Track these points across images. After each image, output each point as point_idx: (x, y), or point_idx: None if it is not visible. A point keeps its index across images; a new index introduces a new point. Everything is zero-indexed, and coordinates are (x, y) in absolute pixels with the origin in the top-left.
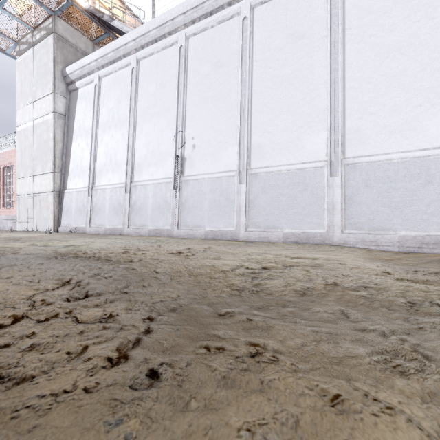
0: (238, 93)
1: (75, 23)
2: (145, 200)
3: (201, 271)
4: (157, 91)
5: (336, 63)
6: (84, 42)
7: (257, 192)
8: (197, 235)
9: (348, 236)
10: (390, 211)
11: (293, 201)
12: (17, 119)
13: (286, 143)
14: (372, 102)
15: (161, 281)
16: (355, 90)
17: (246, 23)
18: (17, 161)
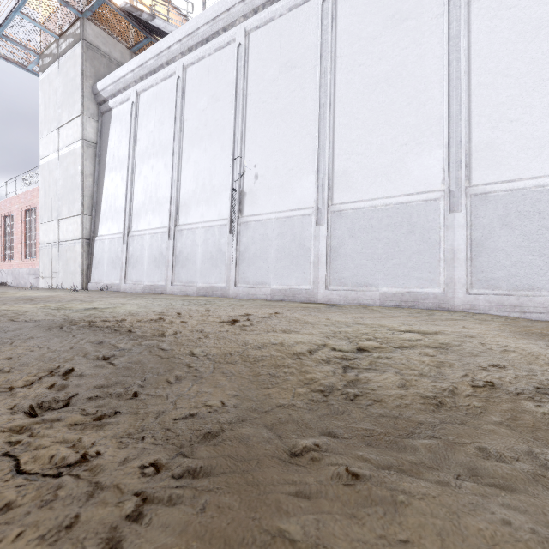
0: (315, 103)
1: (108, 27)
2: (193, 248)
3: (262, 355)
4: (208, 105)
5: (457, 51)
6: (120, 51)
7: (342, 236)
8: (260, 295)
9: (477, 298)
10: (542, 261)
11: (394, 248)
12: (40, 151)
13: (383, 167)
14: (513, 104)
15: (197, 373)
16: (486, 87)
17: (327, 7)
18: (40, 202)
